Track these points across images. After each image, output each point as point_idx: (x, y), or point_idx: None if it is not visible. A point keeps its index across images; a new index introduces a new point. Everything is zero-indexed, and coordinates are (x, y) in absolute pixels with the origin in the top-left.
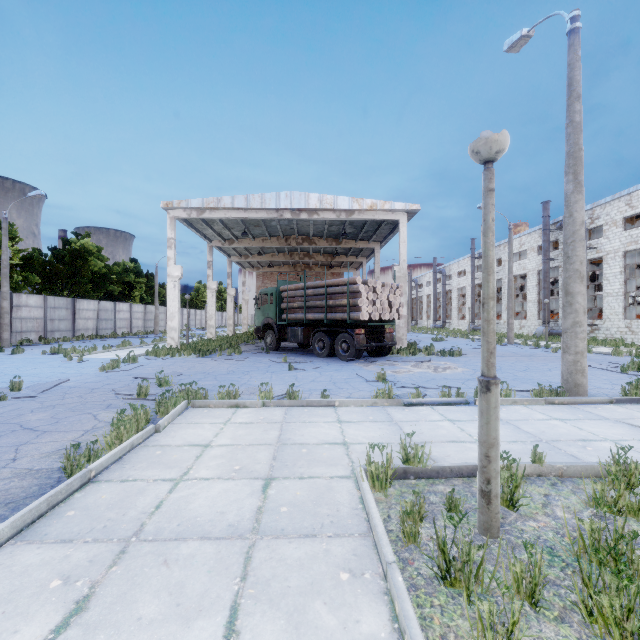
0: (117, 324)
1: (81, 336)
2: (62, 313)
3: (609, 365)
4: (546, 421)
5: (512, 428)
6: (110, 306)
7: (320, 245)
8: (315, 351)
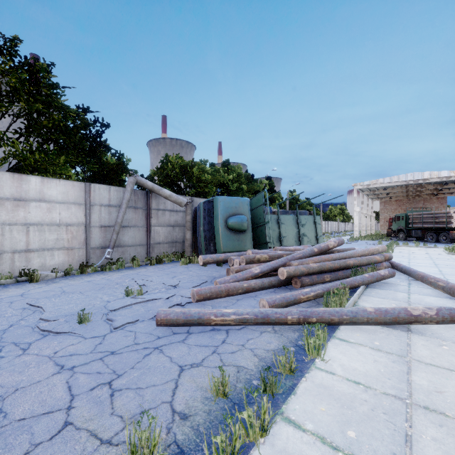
0: None
1: None
2: None
3: None
4: None
5: None
6: None
7: (428, 188)
8: (428, 240)
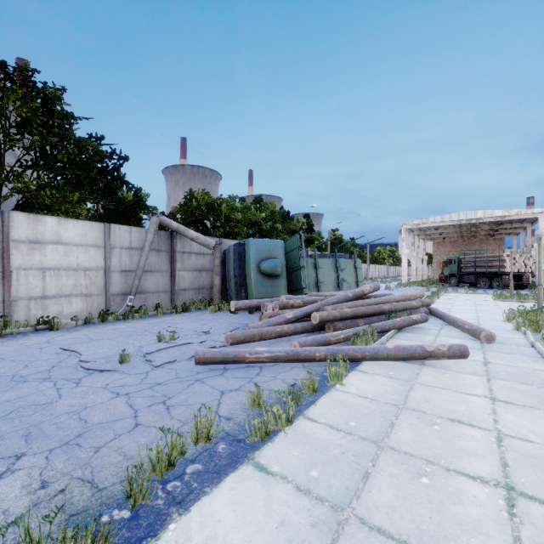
0: None
1: None
2: None
3: None
4: None
5: None
6: None
7: (483, 228)
8: (480, 286)
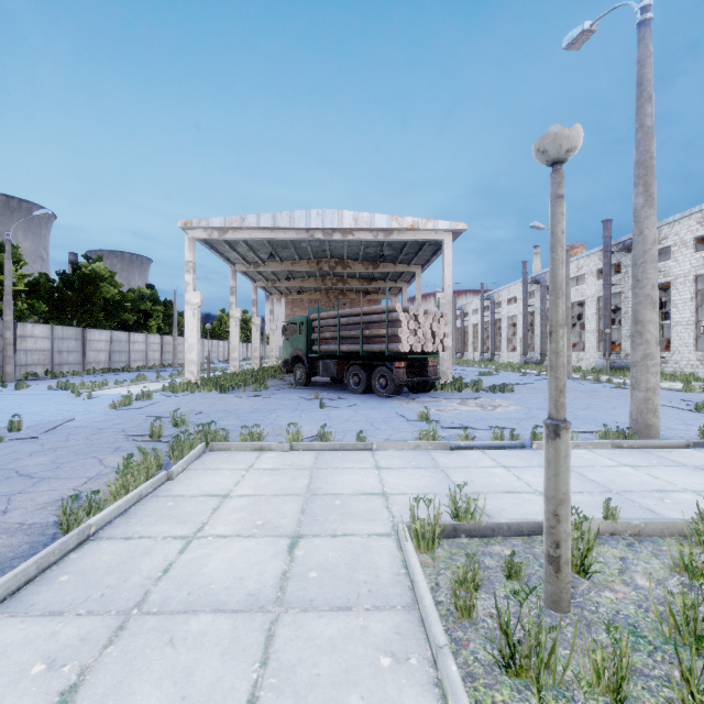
0: (132, 356)
1: (92, 370)
2: (71, 344)
3: (681, 403)
4: (615, 468)
5: (576, 476)
6: (124, 337)
7: (355, 269)
8: (350, 387)
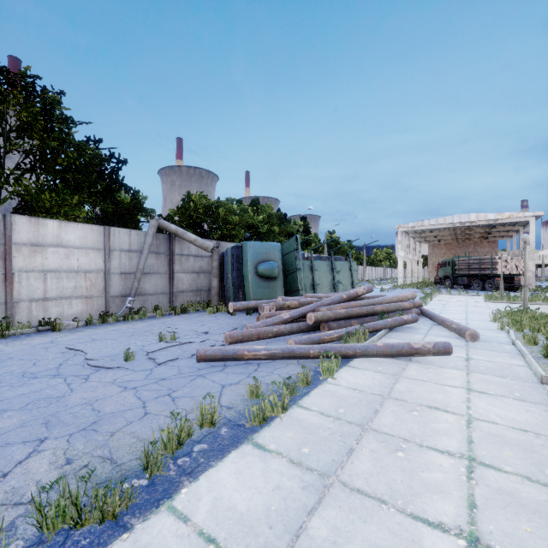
0: None
1: None
2: None
3: None
4: None
5: None
6: None
7: (477, 231)
8: (474, 288)
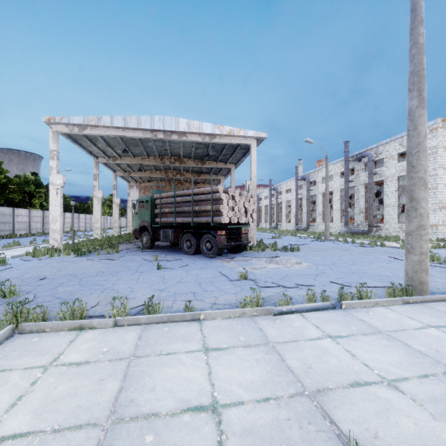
0: (15, 226)
1: None
2: None
3: None
4: (424, 330)
5: (402, 346)
6: (8, 211)
7: (189, 164)
8: (183, 249)
